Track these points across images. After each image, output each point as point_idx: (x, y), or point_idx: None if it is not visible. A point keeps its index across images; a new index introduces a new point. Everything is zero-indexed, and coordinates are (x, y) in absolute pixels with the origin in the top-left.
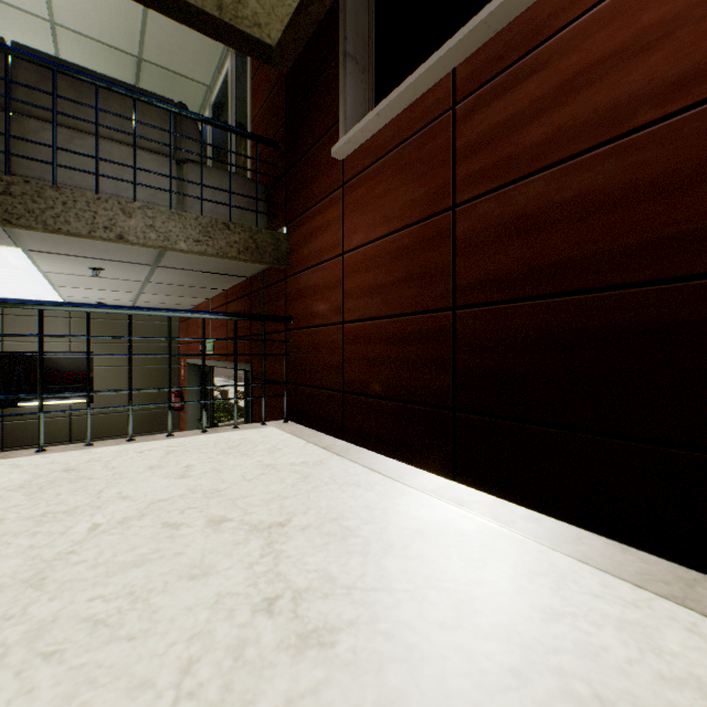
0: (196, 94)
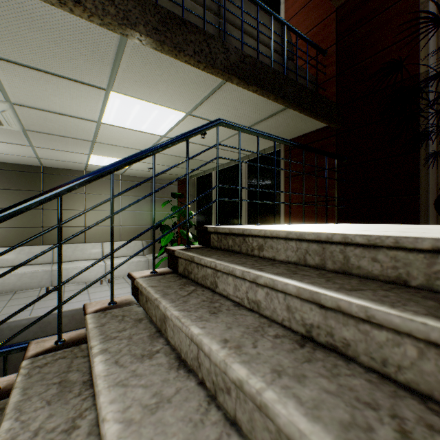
0: (211, 165)
